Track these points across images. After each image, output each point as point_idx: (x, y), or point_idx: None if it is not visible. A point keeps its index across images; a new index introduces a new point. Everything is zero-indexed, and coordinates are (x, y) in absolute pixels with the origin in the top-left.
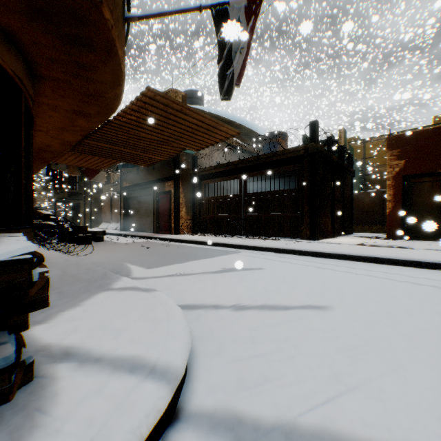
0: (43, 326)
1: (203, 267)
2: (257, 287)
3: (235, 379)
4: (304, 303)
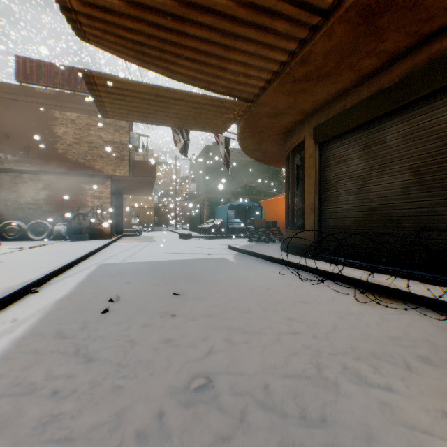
0: (252, 243)
1: (190, 255)
2: (193, 249)
3: (226, 246)
4: (193, 247)
